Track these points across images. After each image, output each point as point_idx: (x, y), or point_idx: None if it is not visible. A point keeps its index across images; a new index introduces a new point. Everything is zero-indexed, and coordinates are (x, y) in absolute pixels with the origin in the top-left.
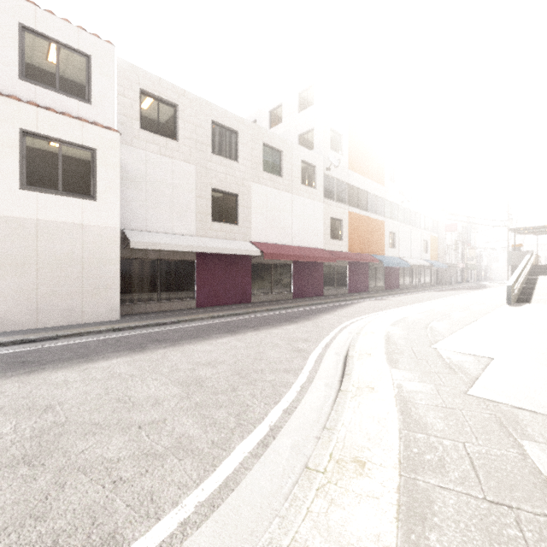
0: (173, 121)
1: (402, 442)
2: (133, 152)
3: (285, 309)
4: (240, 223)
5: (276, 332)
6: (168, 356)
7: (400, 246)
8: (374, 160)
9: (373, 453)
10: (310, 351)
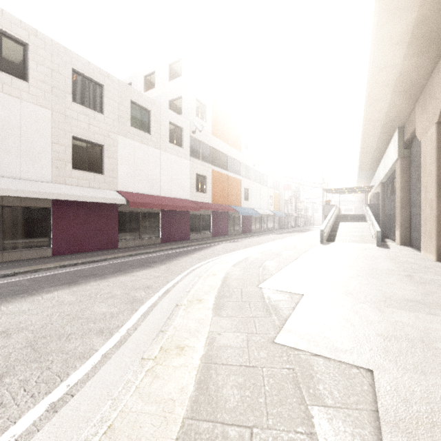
0: (23, 60)
1: None
2: None
3: (148, 254)
4: (106, 173)
5: (122, 280)
6: None
7: (252, 199)
8: (233, 130)
9: None
10: (145, 301)
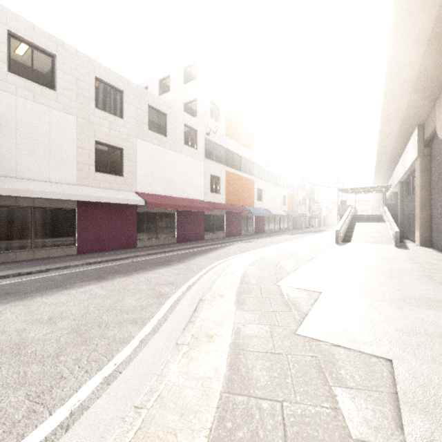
0: (51, 71)
1: (219, 413)
2: None
3: (166, 253)
4: (125, 175)
5: (146, 277)
6: (4, 314)
7: (265, 200)
8: (246, 131)
9: (178, 440)
10: (170, 296)
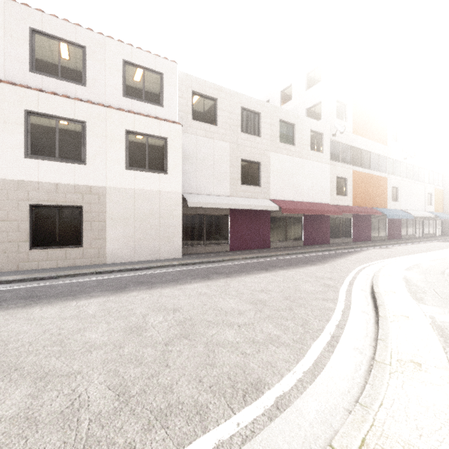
0: (214, 111)
1: (448, 355)
2: (188, 137)
3: (301, 254)
4: (262, 185)
5: (302, 271)
6: (230, 284)
7: (403, 199)
8: (377, 123)
9: (425, 359)
10: (338, 287)
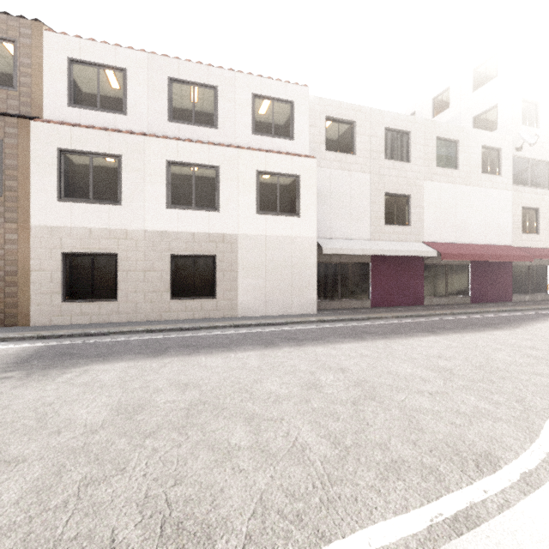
0: (350, 137)
1: None
2: (320, 172)
3: (472, 314)
4: (412, 224)
5: (485, 337)
6: (392, 347)
7: None
8: None
9: None
10: None
